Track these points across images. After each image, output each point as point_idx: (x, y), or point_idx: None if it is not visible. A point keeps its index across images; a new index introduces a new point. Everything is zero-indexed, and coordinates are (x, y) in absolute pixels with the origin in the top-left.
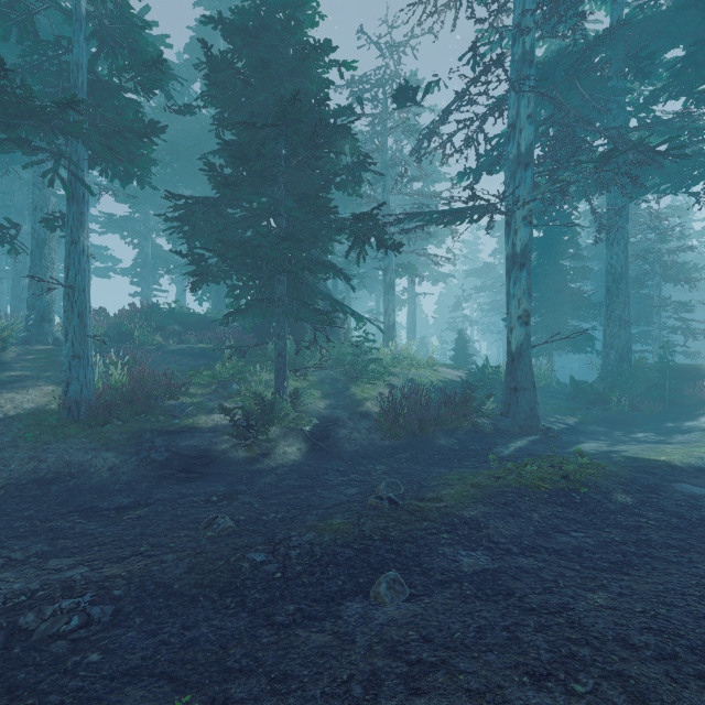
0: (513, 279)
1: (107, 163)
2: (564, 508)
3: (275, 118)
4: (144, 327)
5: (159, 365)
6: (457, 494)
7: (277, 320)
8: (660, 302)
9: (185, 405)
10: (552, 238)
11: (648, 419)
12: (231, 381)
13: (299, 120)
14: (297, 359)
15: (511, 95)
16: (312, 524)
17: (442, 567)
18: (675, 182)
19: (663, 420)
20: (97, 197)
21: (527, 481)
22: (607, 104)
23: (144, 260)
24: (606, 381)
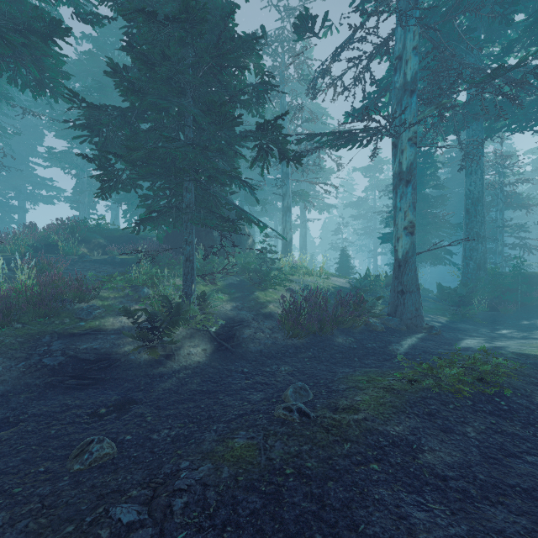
0: (400, 194)
1: (15, 70)
2: (496, 418)
3: (178, 14)
4: (70, 239)
5: (77, 271)
6: (373, 401)
7: (184, 226)
8: (503, 224)
9: (93, 308)
10: (418, 172)
11: (505, 317)
12: (144, 286)
13: (203, 20)
14: (207, 266)
15: (398, 30)
16: (208, 449)
17: (388, 533)
18: (522, 122)
19: (518, 318)
20: (43, 137)
21: (446, 386)
22: (467, 57)
23: (81, 188)
24: (468, 286)
